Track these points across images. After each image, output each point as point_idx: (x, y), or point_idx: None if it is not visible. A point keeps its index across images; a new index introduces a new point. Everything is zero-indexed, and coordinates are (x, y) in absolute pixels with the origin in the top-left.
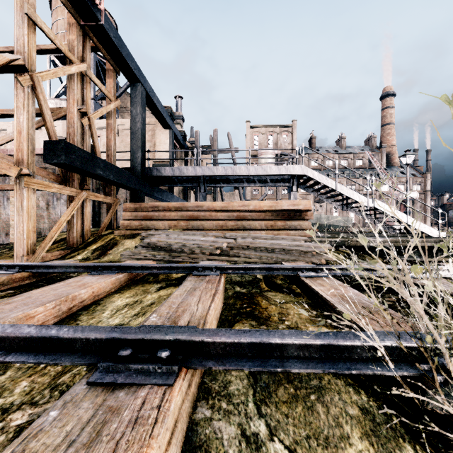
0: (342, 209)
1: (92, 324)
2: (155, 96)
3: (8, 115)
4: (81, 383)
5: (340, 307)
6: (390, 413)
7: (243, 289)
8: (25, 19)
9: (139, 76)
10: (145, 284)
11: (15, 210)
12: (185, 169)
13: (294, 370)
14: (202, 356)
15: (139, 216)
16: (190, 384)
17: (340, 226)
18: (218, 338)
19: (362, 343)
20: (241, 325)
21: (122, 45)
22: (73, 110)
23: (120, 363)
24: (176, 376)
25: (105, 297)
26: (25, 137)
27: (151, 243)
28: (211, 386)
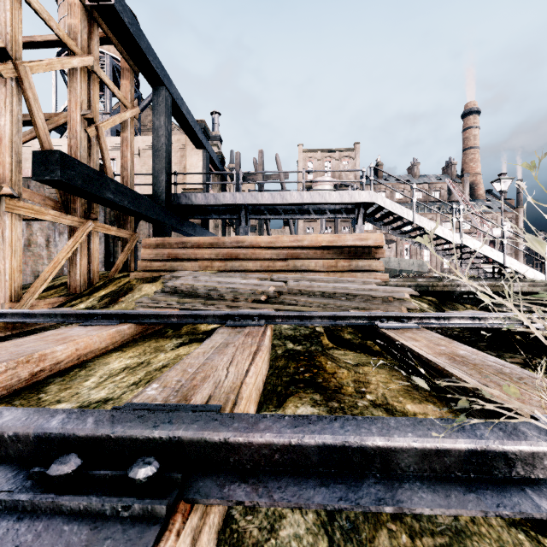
0: (419, 247)
1: (62, 399)
2: (184, 105)
3: None
4: None
5: (457, 372)
6: None
7: (298, 346)
8: None
9: (163, 77)
10: (160, 340)
11: None
12: (222, 196)
13: (420, 510)
14: (226, 472)
15: (161, 255)
16: (196, 538)
17: (413, 271)
18: (257, 436)
19: None
20: (297, 400)
21: (141, 35)
22: (75, 115)
23: (44, 495)
24: (161, 528)
25: (97, 357)
26: (8, 146)
27: (176, 288)
28: (245, 529)
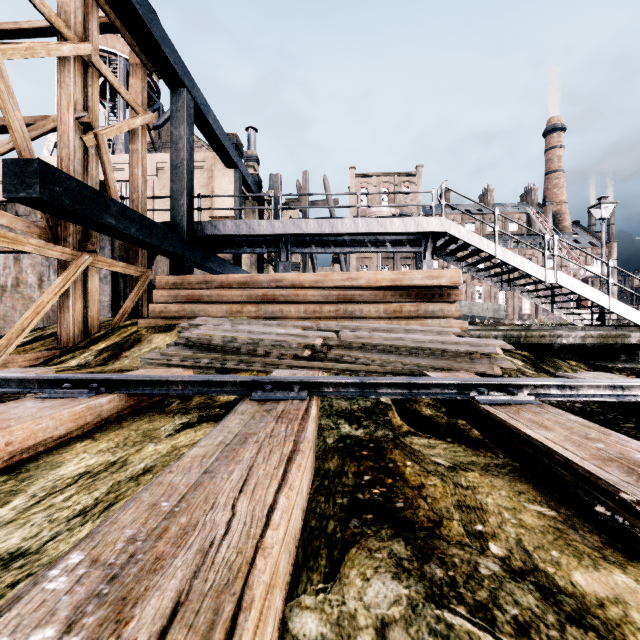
0: (501, 288)
1: None
2: (210, 113)
3: None
4: None
5: None
6: None
7: (358, 430)
8: None
9: (184, 75)
10: (156, 417)
11: None
12: (257, 224)
13: None
14: None
15: (179, 297)
16: None
17: (487, 317)
18: None
19: None
20: (364, 558)
21: (153, 20)
22: (67, 118)
23: None
24: None
25: (49, 451)
26: None
27: (194, 339)
28: None
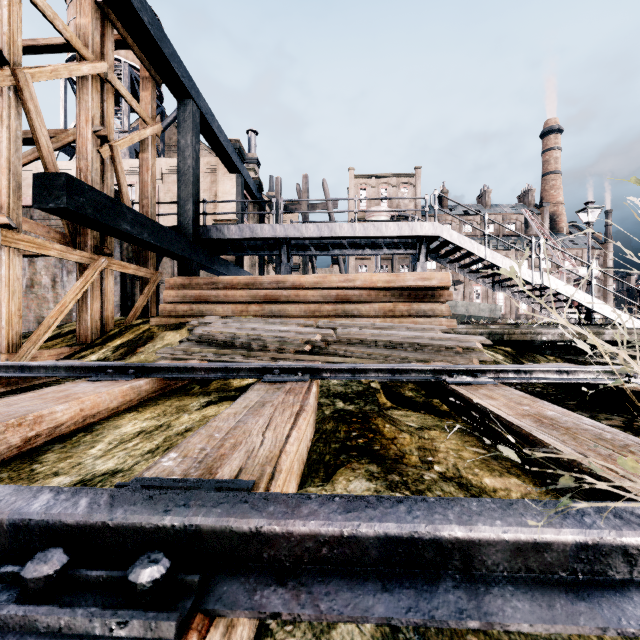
0: (492, 289)
1: (60, 470)
2: (215, 121)
3: None
4: None
5: (546, 438)
6: None
7: (350, 406)
8: None
9: (190, 88)
10: (184, 398)
11: None
12: (259, 228)
13: (516, 626)
14: (258, 571)
15: (188, 297)
16: None
17: (484, 317)
18: (299, 524)
19: None
20: (348, 472)
21: (163, 38)
22: (85, 132)
23: (13, 606)
24: None
25: (107, 419)
26: (4, 167)
27: (204, 336)
28: None
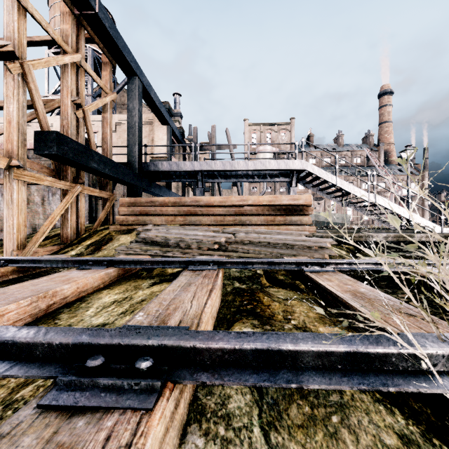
0: (342, 205)
1: (72, 323)
2: (152, 90)
3: (1, 107)
4: (30, 405)
5: (355, 304)
6: (439, 443)
7: (243, 285)
8: (15, 4)
9: (136, 69)
10: (137, 280)
11: (5, 203)
12: (183, 164)
13: (312, 386)
14: (194, 366)
15: (135, 212)
16: (177, 404)
17: (338, 223)
18: (214, 343)
19: (398, 350)
20: (241, 324)
21: (118, 36)
22: (67, 101)
23: (86, 377)
24: (158, 395)
25: (92, 293)
26: (15, 127)
27: (147, 238)
28: (206, 403)
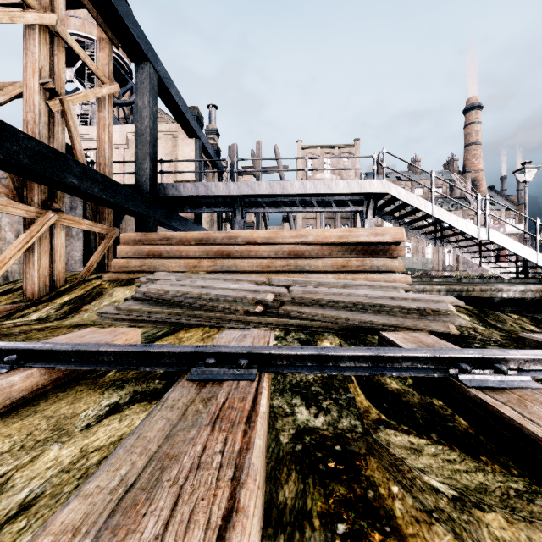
0: (434, 244)
1: None
2: (173, 86)
3: None
4: None
5: None
6: None
7: (317, 418)
8: None
9: (147, 50)
10: (83, 394)
11: None
12: (214, 186)
13: None
14: None
15: (141, 253)
16: None
17: (417, 269)
18: None
19: None
20: None
21: None
22: (32, 84)
23: None
24: None
25: None
26: None
27: (149, 294)
28: None
